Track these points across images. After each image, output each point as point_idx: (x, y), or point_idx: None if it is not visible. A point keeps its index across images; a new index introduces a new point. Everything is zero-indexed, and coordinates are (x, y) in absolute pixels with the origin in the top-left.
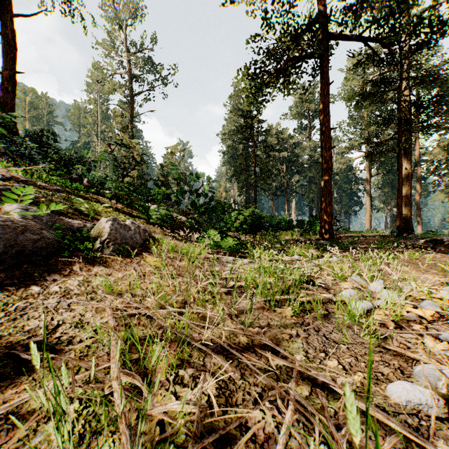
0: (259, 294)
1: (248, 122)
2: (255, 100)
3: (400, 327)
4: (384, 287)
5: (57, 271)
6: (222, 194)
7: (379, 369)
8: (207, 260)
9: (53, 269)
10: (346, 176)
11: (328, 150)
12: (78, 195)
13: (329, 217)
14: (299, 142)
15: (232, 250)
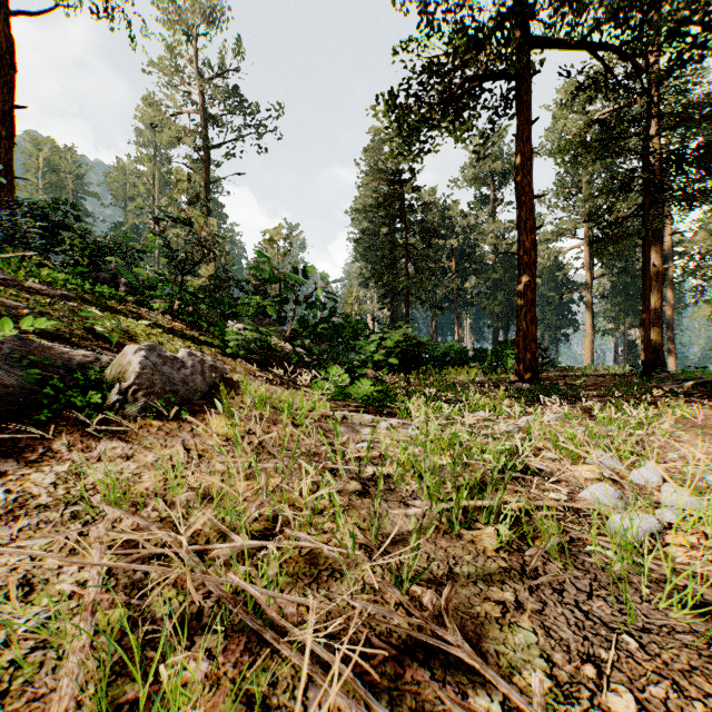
0: (424, 494)
1: (396, 190)
2: (407, 150)
3: None
4: (662, 477)
5: (17, 452)
6: (352, 308)
7: None
8: (325, 421)
9: (8, 449)
10: (552, 278)
11: (530, 232)
12: (104, 306)
13: (531, 345)
14: (477, 224)
15: (370, 403)
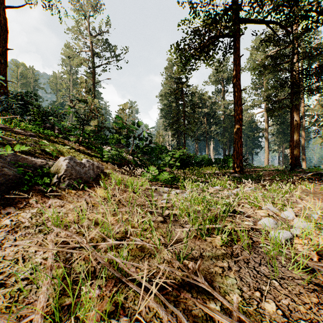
0: (190, 222)
1: (179, 86)
2: (184, 69)
3: (322, 258)
4: (295, 215)
5: (14, 204)
6: (159, 139)
7: (321, 315)
8: (147, 191)
9: (10, 203)
10: (250, 126)
11: (239, 106)
12: (49, 139)
13: (240, 156)
14: (216, 102)
15: (167, 182)
